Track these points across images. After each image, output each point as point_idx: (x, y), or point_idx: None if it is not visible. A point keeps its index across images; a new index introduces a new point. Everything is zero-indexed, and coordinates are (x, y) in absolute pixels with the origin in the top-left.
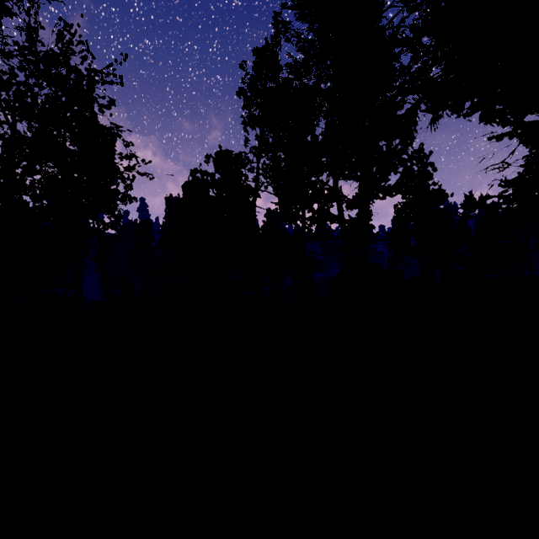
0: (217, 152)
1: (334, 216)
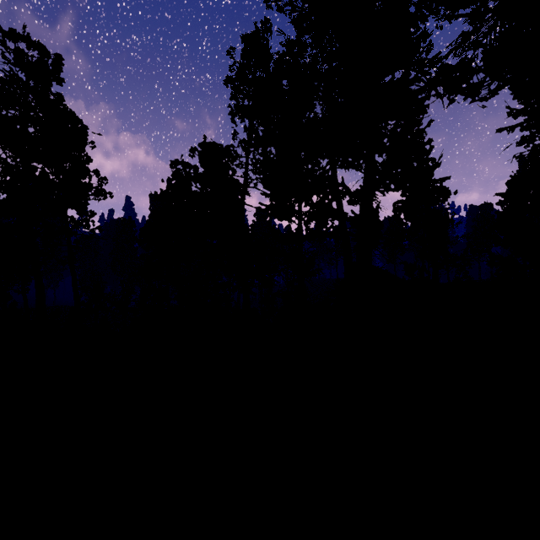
0: (202, 142)
1: (337, 211)
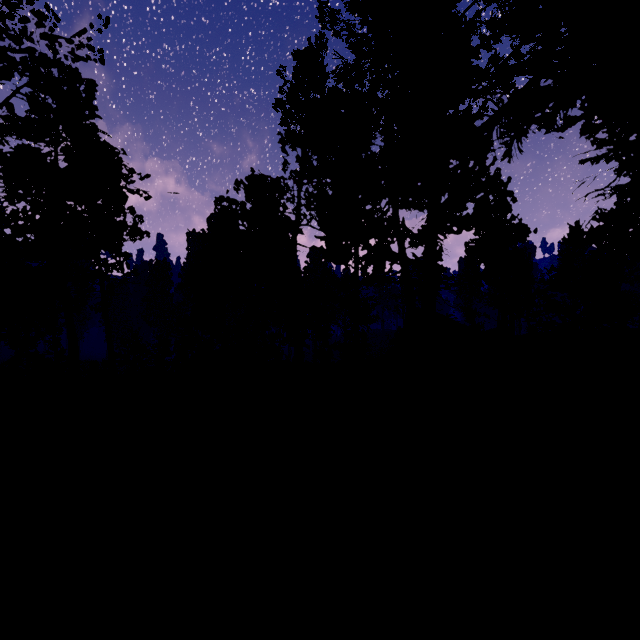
0: (249, 176)
1: (396, 254)
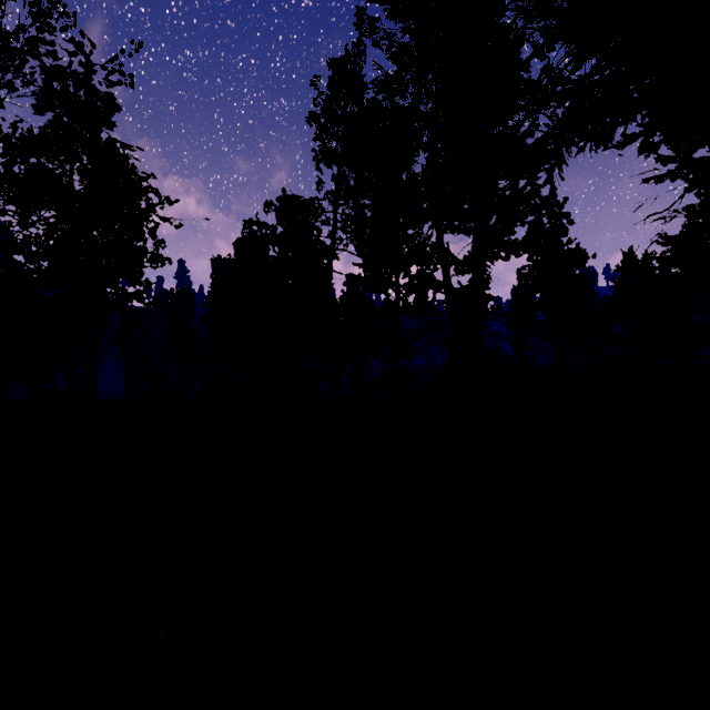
0: (280, 197)
1: (439, 282)
